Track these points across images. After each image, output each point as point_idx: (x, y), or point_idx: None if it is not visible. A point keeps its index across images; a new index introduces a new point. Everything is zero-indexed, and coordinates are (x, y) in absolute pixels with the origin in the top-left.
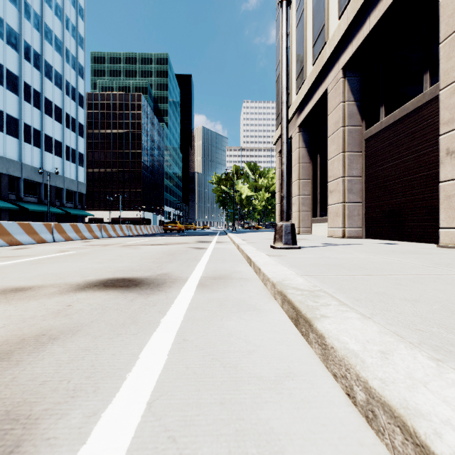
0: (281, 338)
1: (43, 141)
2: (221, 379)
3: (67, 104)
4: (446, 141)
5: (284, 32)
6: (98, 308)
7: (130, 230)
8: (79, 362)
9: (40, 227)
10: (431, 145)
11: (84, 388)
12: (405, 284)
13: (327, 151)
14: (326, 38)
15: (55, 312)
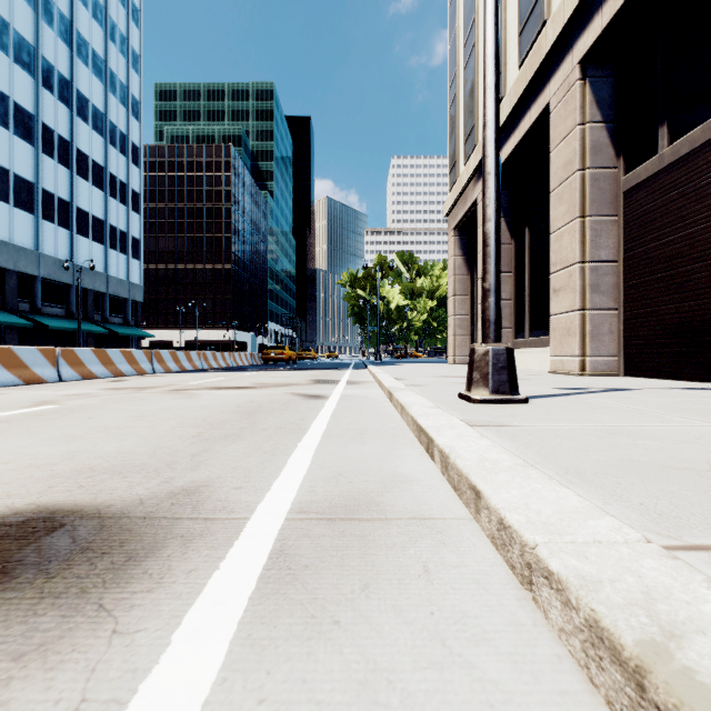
0: None
1: (74, 218)
2: None
3: (112, 159)
4: None
5: None
6: None
7: (205, 360)
8: None
9: (33, 356)
10: None
11: None
12: None
13: (544, 221)
14: (547, 13)
15: None
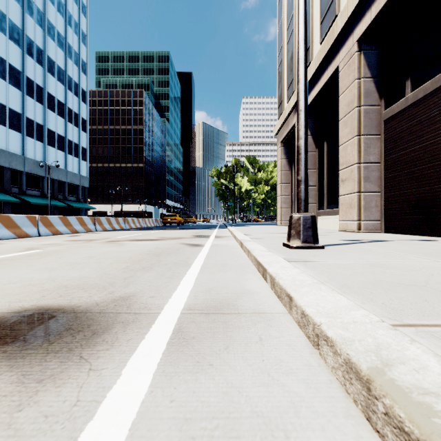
0: None
1: (46, 135)
2: None
3: (69, 99)
4: None
5: None
6: None
7: (127, 223)
8: None
9: (23, 220)
10: None
11: None
12: None
13: (336, 138)
14: (337, 11)
15: None
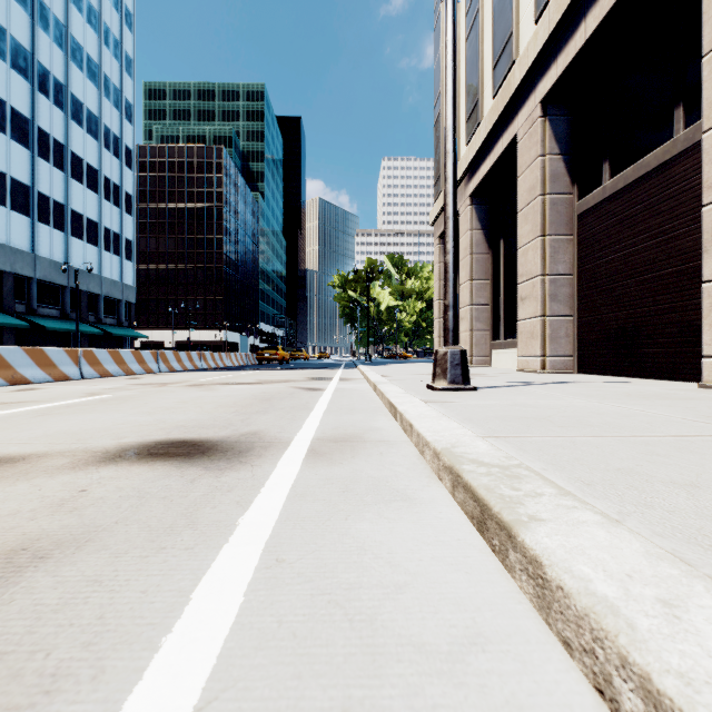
0: (455, 558)
1: (69, 220)
2: (344, 651)
3: (106, 162)
4: None
5: (449, 39)
6: (132, 497)
7: (204, 360)
8: (76, 608)
9: (60, 356)
10: (686, 223)
11: (74, 671)
12: (665, 454)
13: (516, 235)
14: (515, 55)
15: (55, 503)
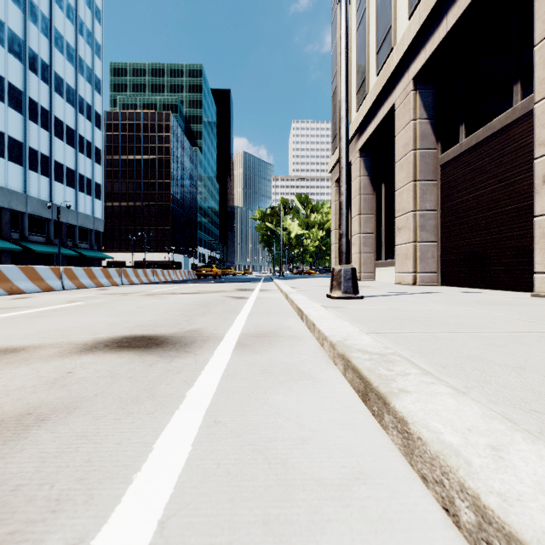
0: (345, 420)
1: (53, 168)
2: (265, 483)
3: (81, 124)
4: (542, 166)
5: (342, 32)
6: (106, 377)
7: (156, 276)
8: (70, 455)
9: (47, 272)
10: (522, 171)
11: (72, 497)
12: (502, 345)
13: (394, 180)
14: (393, 43)
15: (49, 381)
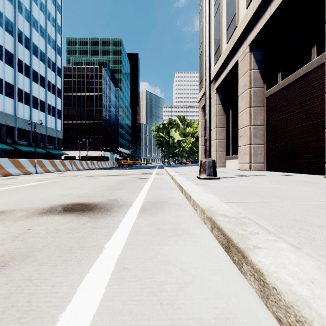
0: (214, 266)
1: (32, 100)
2: (158, 323)
3: (48, 74)
4: None
5: (207, 14)
6: (53, 232)
7: (93, 165)
8: (16, 296)
9: (26, 163)
10: (317, 100)
11: None
12: (315, 211)
13: (237, 107)
14: (237, 23)
15: (14, 236)
